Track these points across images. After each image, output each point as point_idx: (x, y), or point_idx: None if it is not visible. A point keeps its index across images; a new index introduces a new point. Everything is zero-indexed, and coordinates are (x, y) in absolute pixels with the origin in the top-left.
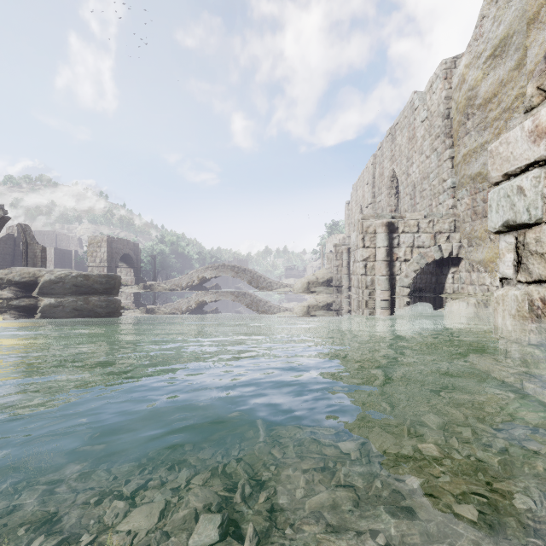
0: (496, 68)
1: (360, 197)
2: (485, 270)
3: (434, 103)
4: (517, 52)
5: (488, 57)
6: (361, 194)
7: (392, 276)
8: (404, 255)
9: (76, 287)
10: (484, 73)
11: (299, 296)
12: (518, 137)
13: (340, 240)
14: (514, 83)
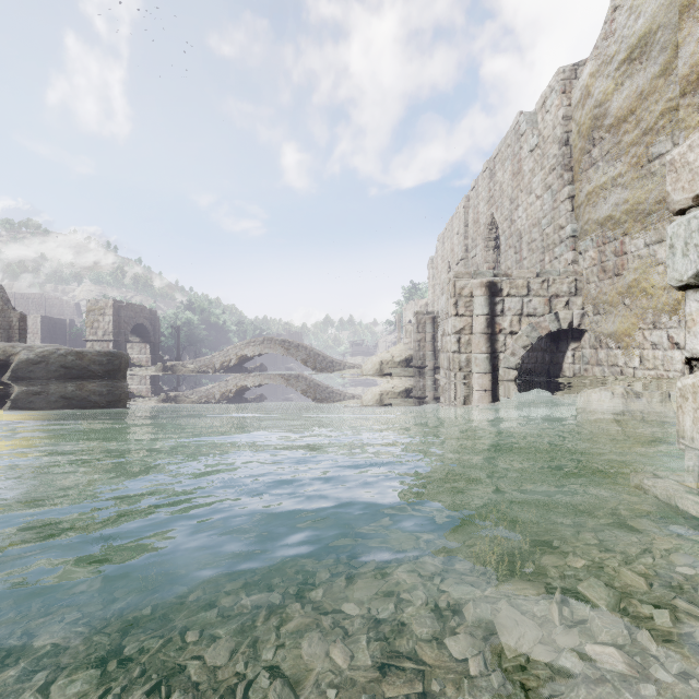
0: (633, 76)
1: (448, 251)
2: (617, 346)
3: (548, 125)
4: (663, 53)
5: (622, 62)
6: (449, 248)
7: (493, 354)
8: (510, 326)
9: (65, 368)
10: (616, 83)
11: (369, 380)
12: None
13: (422, 307)
14: (658, 94)
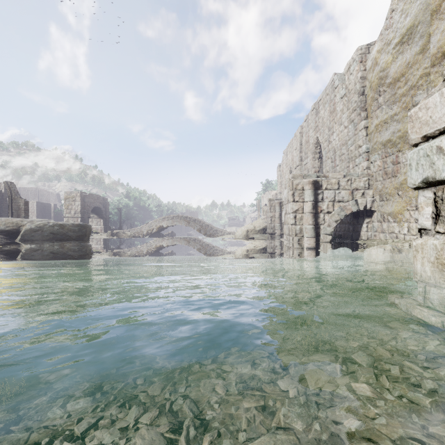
0: (403, 53)
1: (290, 160)
2: (394, 221)
3: (351, 82)
4: (421, 39)
5: (397, 44)
6: (290, 158)
7: (317, 226)
8: (327, 208)
9: (53, 234)
10: (393, 57)
11: (239, 242)
12: (437, 103)
13: (273, 195)
14: (418, 64)
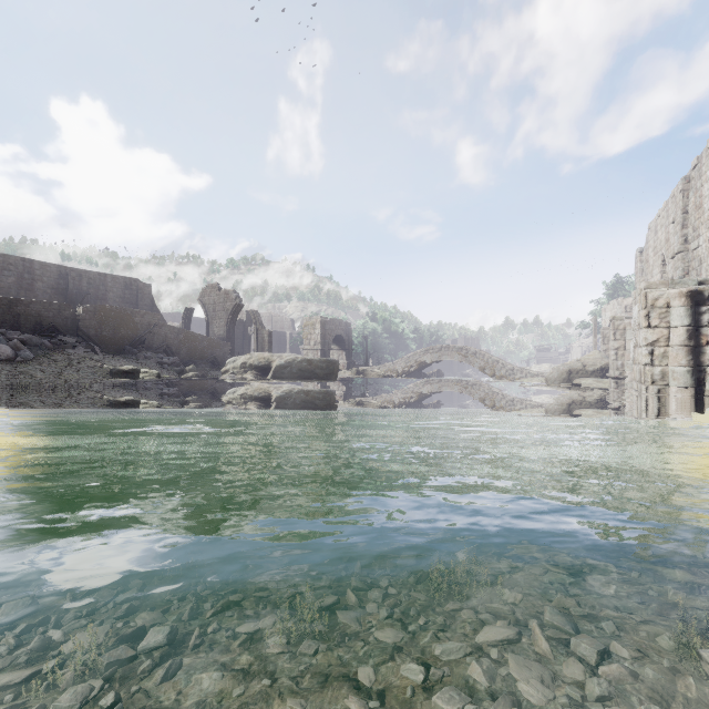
0: None
1: (661, 242)
2: None
3: None
4: None
5: None
6: (663, 238)
7: (698, 368)
8: None
9: (301, 371)
10: None
11: (552, 390)
12: None
13: (627, 307)
14: None
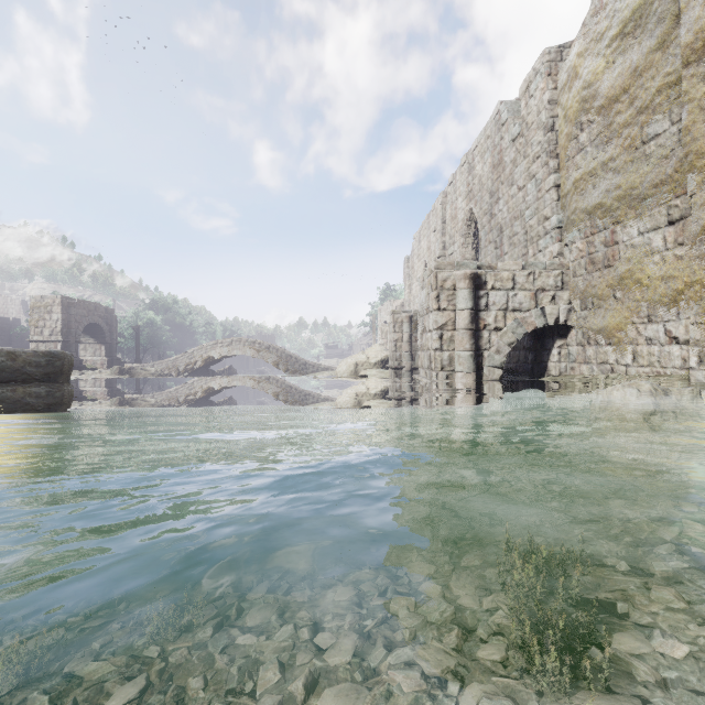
0: (626, 52)
1: (424, 250)
2: (607, 343)
3: (532, 111)
4: (660, 24)
5: (614, 37)
6: (425, 246)
7: (477, 352)
8: (495, 321)
9: None
10: (607, 61)
11: (343, 382)
12: None
13: (398, 307)
14: (655, 69)
